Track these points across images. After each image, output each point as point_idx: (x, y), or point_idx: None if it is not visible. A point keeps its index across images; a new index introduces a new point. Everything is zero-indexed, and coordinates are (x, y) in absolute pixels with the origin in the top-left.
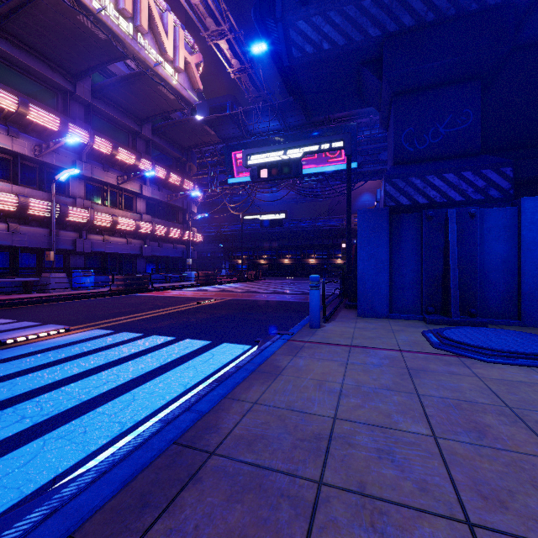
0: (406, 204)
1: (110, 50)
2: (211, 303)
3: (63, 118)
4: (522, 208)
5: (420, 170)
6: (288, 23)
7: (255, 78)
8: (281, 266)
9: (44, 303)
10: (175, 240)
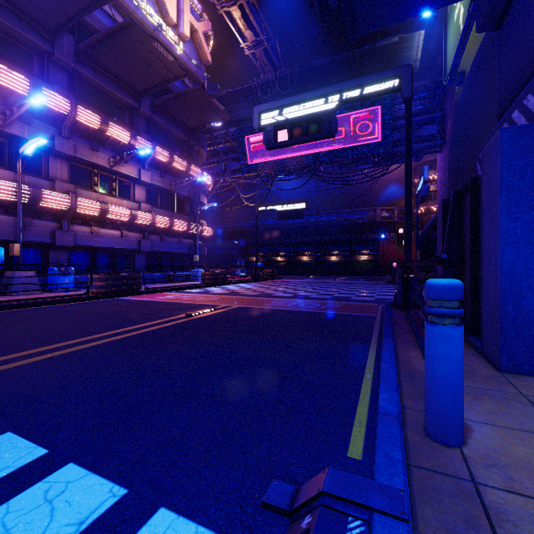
0: None
1: None
2: (206, 316)
3: (34, 80)
4: None
5: None
6: None
7: (271, 53)
8: (299, 264)
9: None
10: (180, 234)
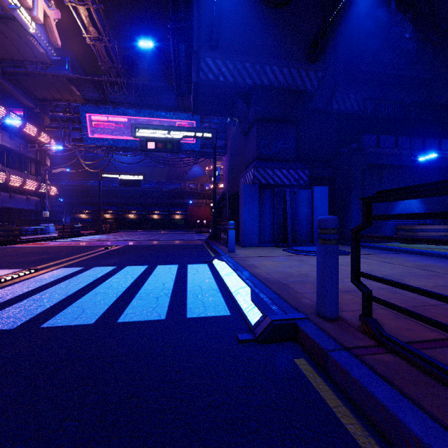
0: (264, 183)
1: None
2: (118, 248)
3: None
4: (313, 191)
5: (271, 165)
6: (201, 56)
7: (111, 51)
8: (126, 221)
9: None
10: (28, 192)
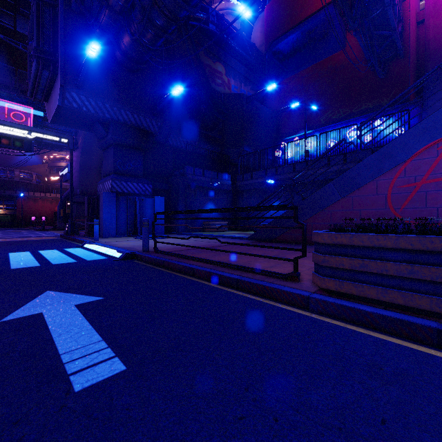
0: (120, 192)
1: None
2: None
3: None
4: (155, 199)
5: (125, 179)
6: (67, 89)
7: None
8: None
9: None
10: None
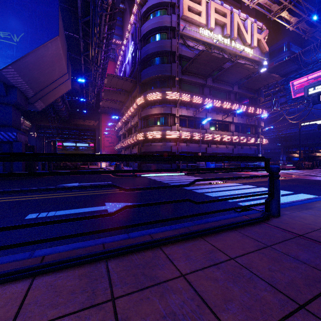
0: None
1: (223, 60)
2: (283, 179)
3: (203, 97)
4: None
5: None
6: None
7: (311, 21)
8: None
9: (202, 173)
10: (250, 144)
